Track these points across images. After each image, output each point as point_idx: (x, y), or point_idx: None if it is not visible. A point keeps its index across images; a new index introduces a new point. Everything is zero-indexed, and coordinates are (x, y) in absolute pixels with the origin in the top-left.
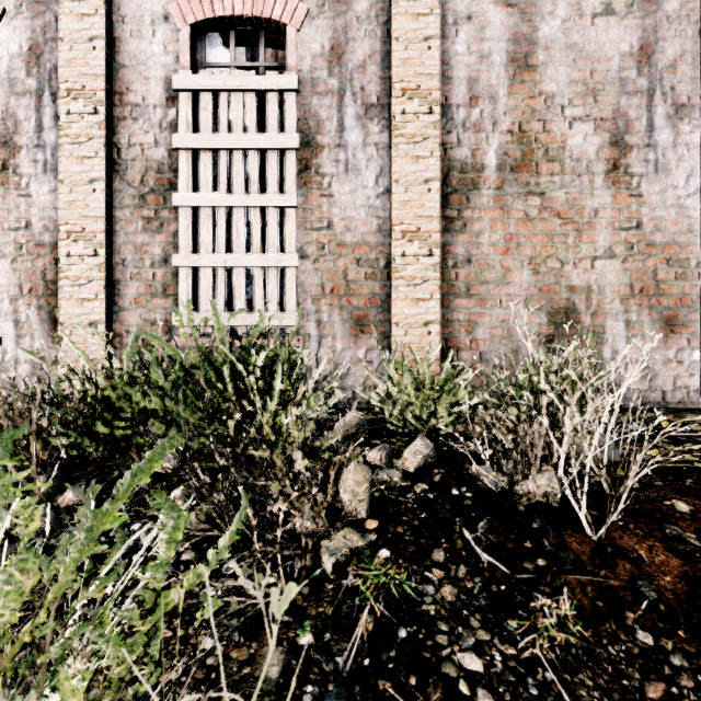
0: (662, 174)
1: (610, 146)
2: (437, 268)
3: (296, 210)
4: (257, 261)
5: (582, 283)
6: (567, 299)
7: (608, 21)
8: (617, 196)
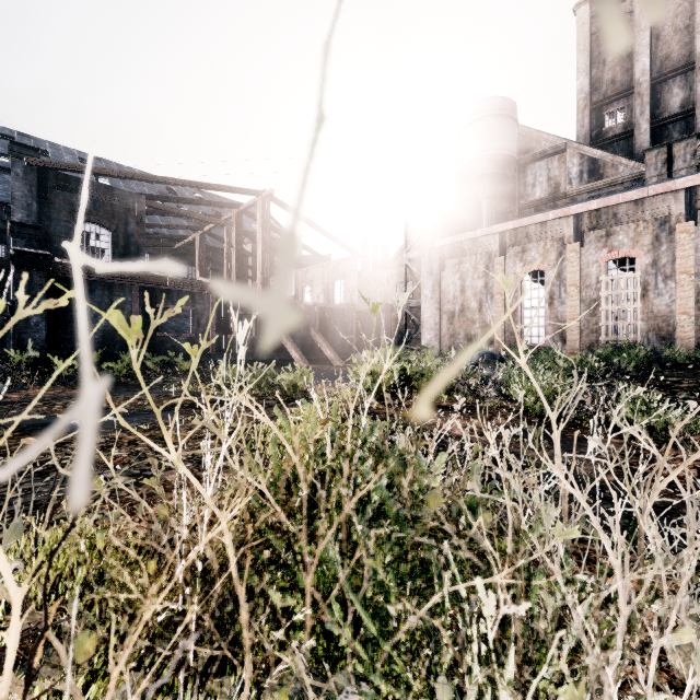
0: None
1: None
2: (693, 322)
3: (639, 308)
4: (627, 323)
5: None
6: None
7: None
8: None
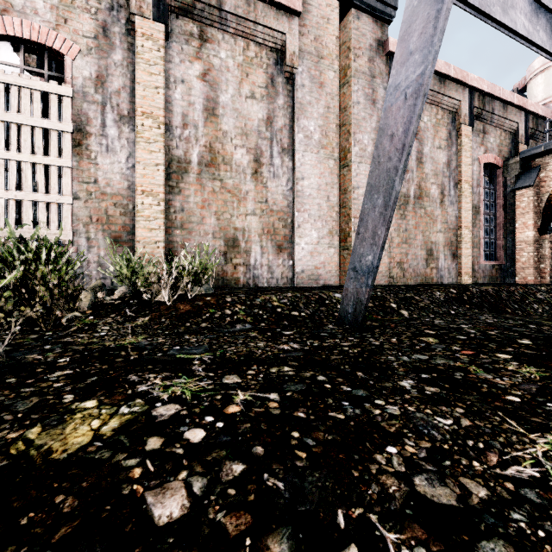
0: (276, 179)
1: (254, 162)
2: (163, 213)
3: (71, 169)
4: (42, 198)
5: (241, 226)
6: (234, 234)
7: (253, 101)
8: (257, 186)
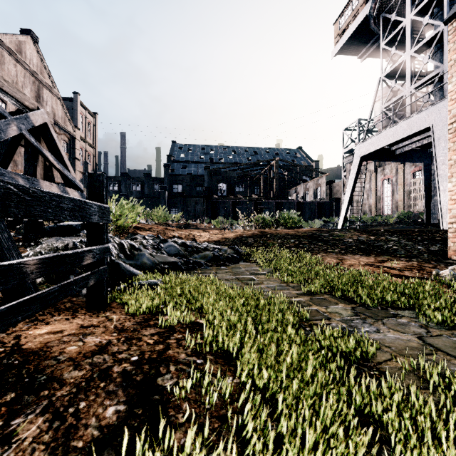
0: None
1: None
2: None
3: None
4: (420, 202)
5: None
6: None
7: None
8: None
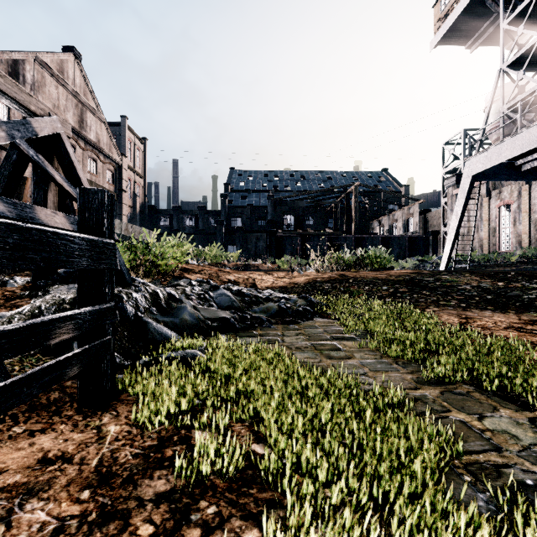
0: None
1: None
2: None
3: None
4: None
5: None
6: None
7: None
8: None
